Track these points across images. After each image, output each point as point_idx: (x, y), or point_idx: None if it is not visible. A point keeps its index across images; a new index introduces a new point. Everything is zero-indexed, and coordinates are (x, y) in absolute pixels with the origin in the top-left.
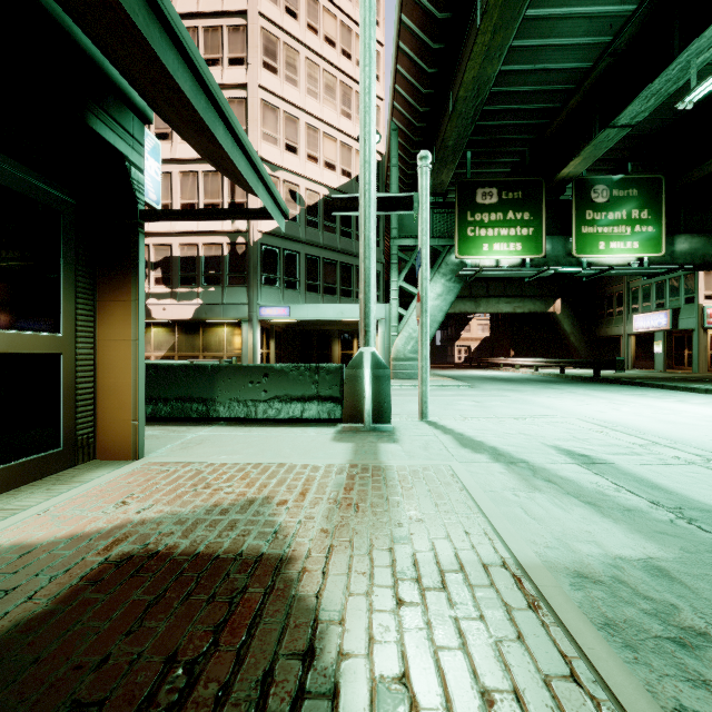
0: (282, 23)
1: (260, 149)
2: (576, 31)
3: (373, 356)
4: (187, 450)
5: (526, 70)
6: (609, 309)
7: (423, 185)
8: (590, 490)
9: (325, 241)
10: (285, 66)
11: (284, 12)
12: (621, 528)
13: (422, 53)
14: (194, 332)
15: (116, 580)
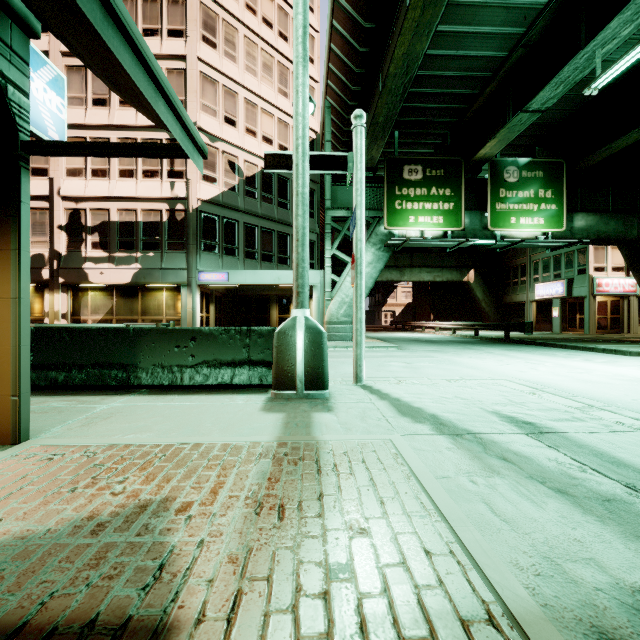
0: (221, 0)
1: (199, 120)
2: (495, 20)
3: (306, 318)
4: (88, 427)
5: (449, 56)
6: (514, 279)
7: (357, 144)
8: (552, 470)
9: (263, 211)
10: (224, 41)
11: None
12: (614, 533)
13: (354, 32)
14: (132, 296)
15: None
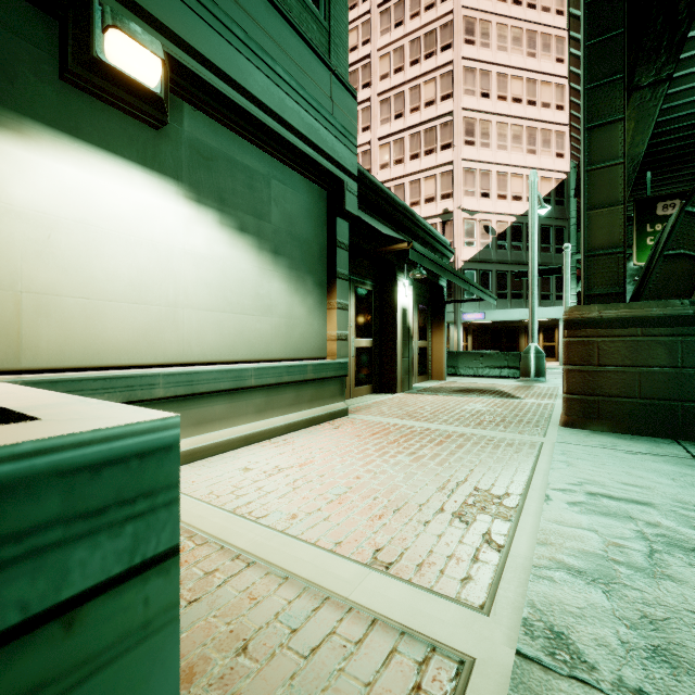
0: (478, 107)
1: (463, 203)
2: None
3: (535, 348)
4: (458, 380)
5: None
6: None
7: (566, 261)
8: None
9: (512, 258)
10: (480, 136)
11: (479, 98)
12: None
13: None
14: None
15: (468, 389)
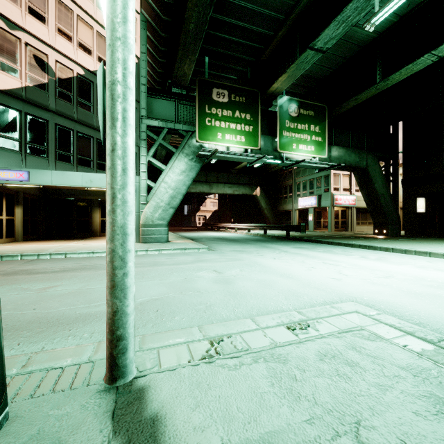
0: None
1: None
2: None
3: None
4: None
5: None
6: (285, 194)
7: None
8: None
9: (79, 116)
10: None
11: None
12: None
13: None
14: None
15: None
